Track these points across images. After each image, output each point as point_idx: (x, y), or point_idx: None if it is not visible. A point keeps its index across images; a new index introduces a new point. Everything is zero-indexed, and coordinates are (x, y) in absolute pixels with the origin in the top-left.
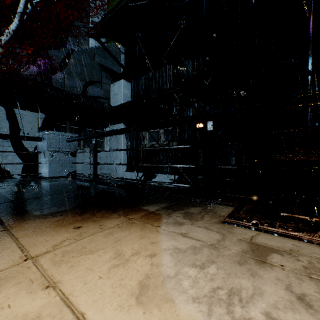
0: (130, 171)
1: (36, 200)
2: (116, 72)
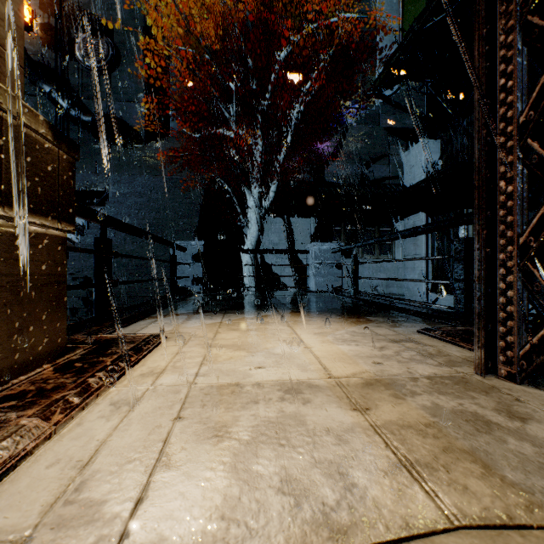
0: (437, 291)
1: (297, 305)
2: (413, 129)
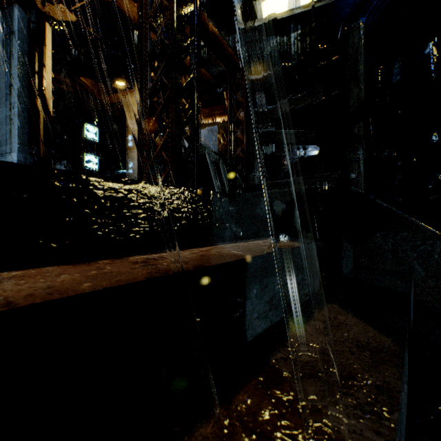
0: None
1: None
2: None
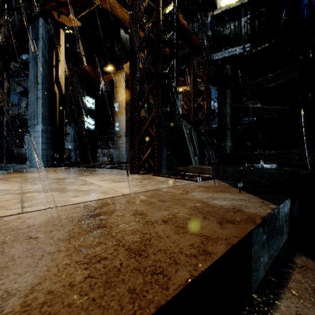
0: None
1: None
2: None
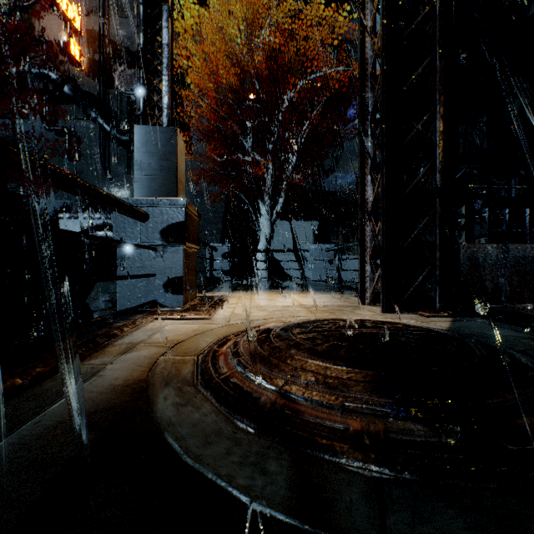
0: None
1: (296, 287)
2: None
